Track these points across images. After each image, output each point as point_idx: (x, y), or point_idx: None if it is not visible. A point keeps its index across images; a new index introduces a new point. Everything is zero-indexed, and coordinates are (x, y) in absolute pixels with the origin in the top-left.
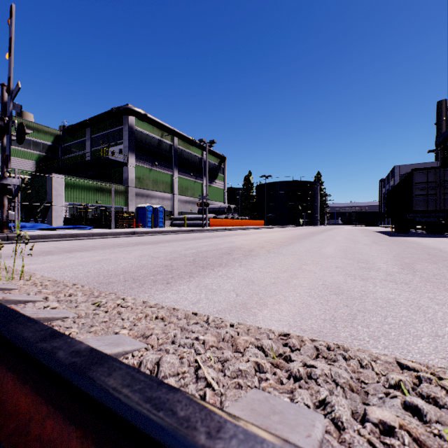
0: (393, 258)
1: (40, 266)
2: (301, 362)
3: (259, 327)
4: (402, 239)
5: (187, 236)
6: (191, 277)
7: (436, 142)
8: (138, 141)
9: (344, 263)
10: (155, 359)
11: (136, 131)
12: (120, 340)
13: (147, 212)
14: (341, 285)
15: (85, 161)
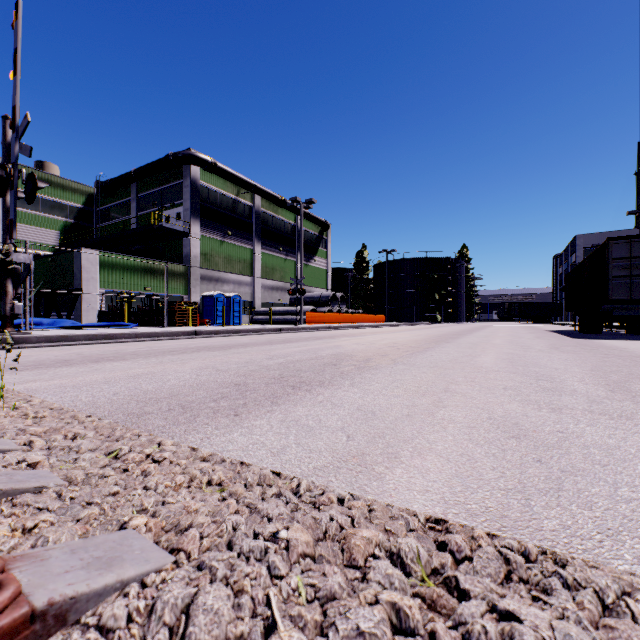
0: (591, 373)
1: (46, 384)
2: (485, 603)
3: (390, 505)
4: (595, 343)
5: (273, 338)
6: (274, 404)
7: (639, 199)
8: (205, 201)
9: (516, 381)
10: (181, 601)
11: (201, 188)
12: (121, 548)
13: (216, 303)
14: (521, 421)
15: (129, 230)
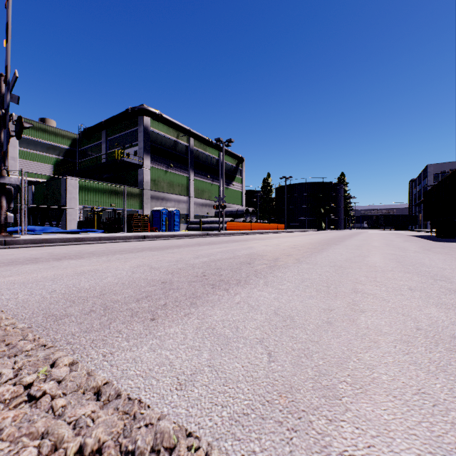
0: None
1: (1, 280)
2: None
3: None
4: None
5: (201, 241)
6: (193, 306)
7: None
8: (154, 142)
9: (416, 281)
10: None
11: (151, 132)
12: None
13: (162, 215)
14: None
15: (100, 163)
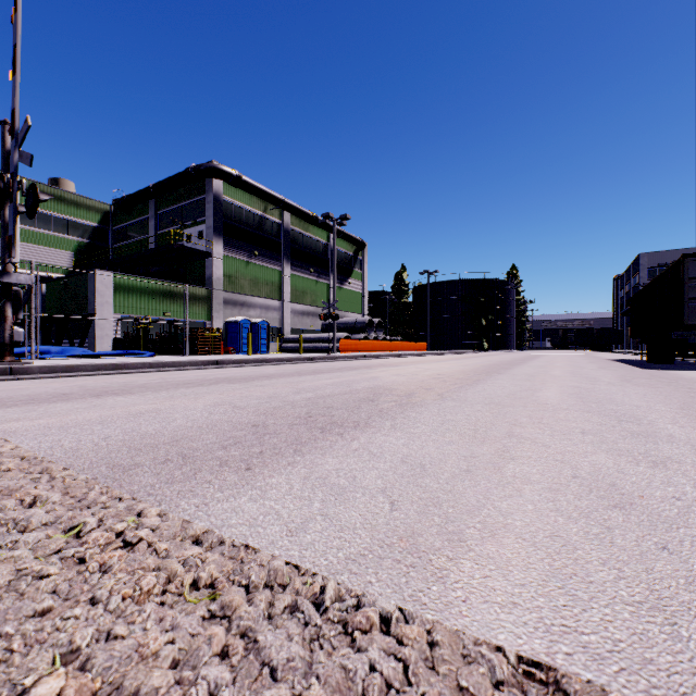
0: (683, 412)
1: (29, 424)
2: None
3: (462, 634)
4: (671, 374)
5: (302, 368)
6: (297, 453)
7: None
8: (229, 218)
9: (594, 423)
10: None
11: (224, 204)
12: None
13: (242, 329)
14: (618, 481)
15: (147, 250)
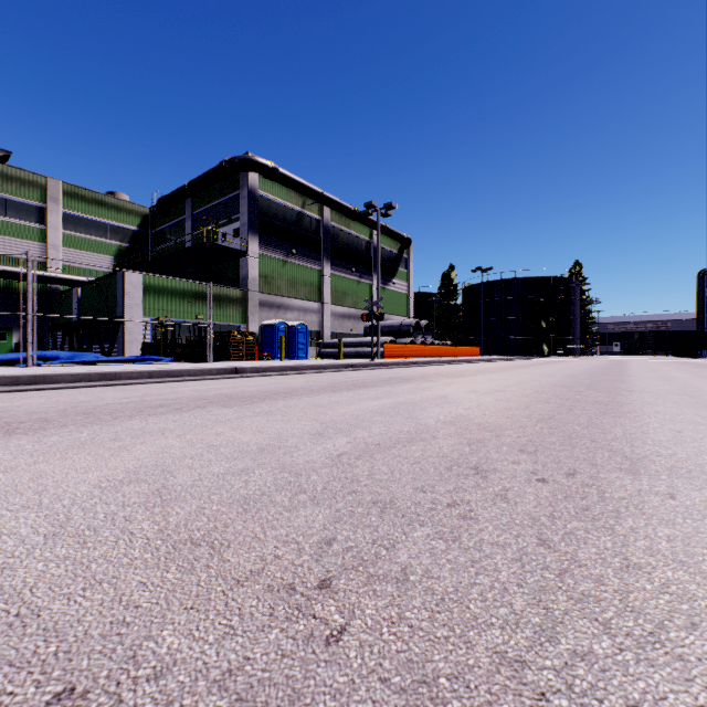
0: None
1: None
2: None
3: None
4: None
5: (339, 379)
6: None
7: None
8: (265, 214)
9: None
10: None
11: (260, 199)
12: None
13: (278, 333)
14: None
15: (181, 251)
